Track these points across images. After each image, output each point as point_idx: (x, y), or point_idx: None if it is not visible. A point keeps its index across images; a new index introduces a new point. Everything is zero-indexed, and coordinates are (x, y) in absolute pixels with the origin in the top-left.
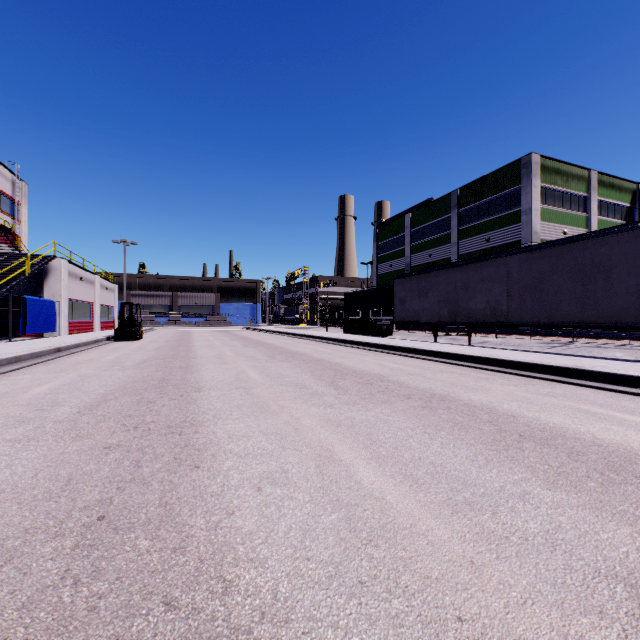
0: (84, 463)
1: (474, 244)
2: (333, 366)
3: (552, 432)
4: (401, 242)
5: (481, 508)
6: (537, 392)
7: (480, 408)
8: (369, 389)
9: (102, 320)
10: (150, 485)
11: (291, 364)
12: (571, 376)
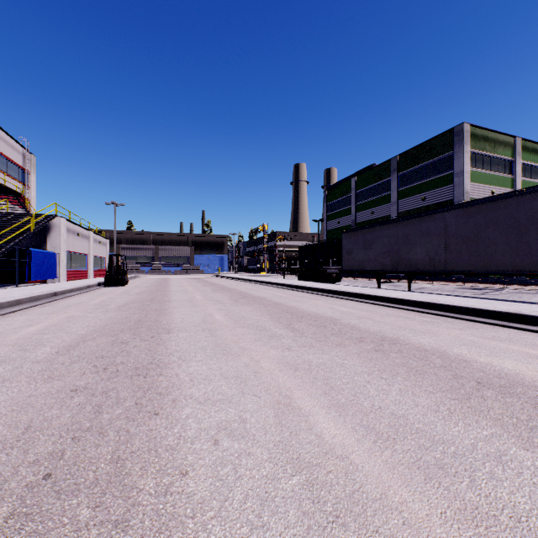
0: (47, 407)
1: (411, 203)
2: (290, 309)
3: (509, 379)
4: (347, 202)
5: (456, 473)
6: (482, 336)
7: (431, 352)
8: (323, 332)
9: (96, 269)
10: (106, 435)
11: (252, 307)
12: (512, 320)
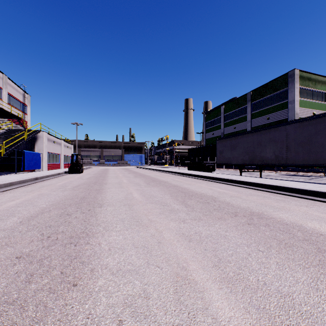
0: None
1: (260, 121)
2: (183, 190)
3: None
4: (218, 121)
5: None
6: (325, 212)
7: (291, 226)
8: (207, 207)
9: (65, 163)
10: (25, 310)
11: (159, 188)
12: None
